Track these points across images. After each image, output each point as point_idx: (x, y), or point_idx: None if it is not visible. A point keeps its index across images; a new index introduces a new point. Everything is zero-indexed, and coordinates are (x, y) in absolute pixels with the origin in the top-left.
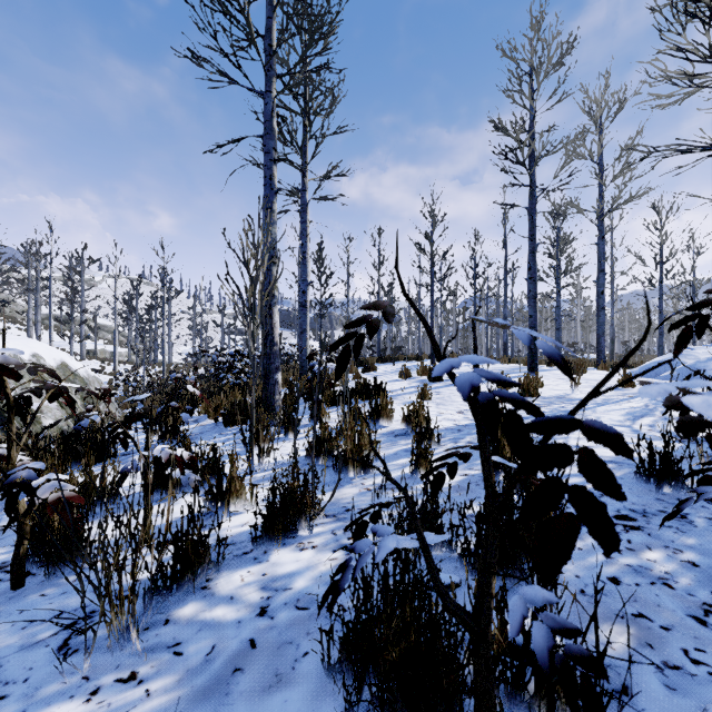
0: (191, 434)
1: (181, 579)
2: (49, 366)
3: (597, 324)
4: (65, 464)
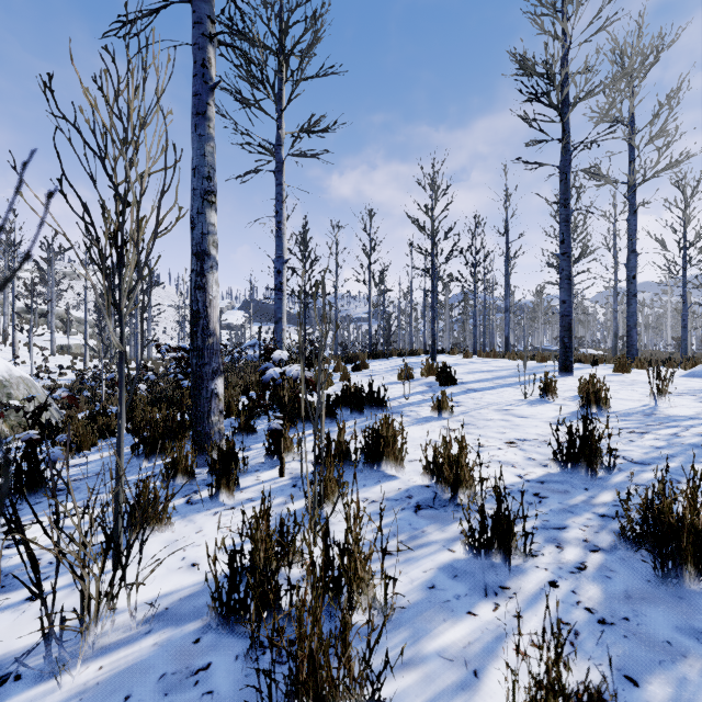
0: (81, 476)
1: None
2: None
3: (628, 314)
4: None
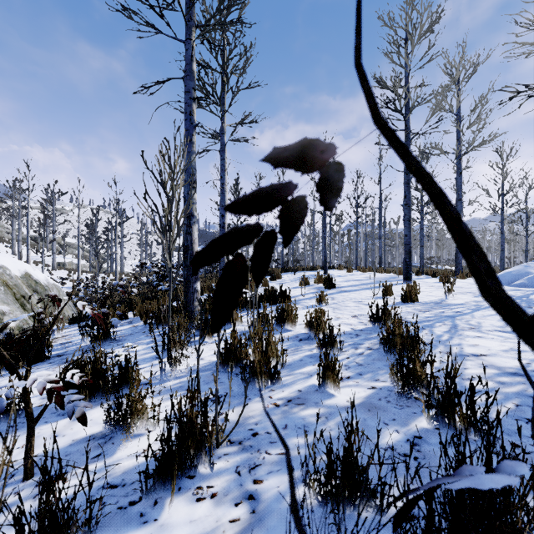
0: (122, 335)
1: None
2: (14, 276)
3: None
4: None
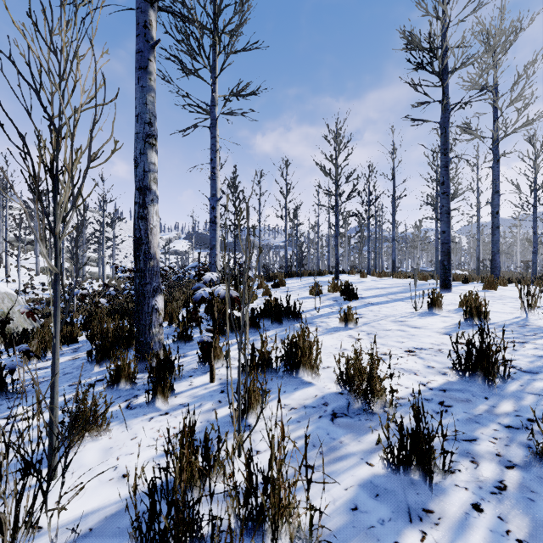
0: (41, 379)
1: None
2: None
3: (492, 242)
4: None
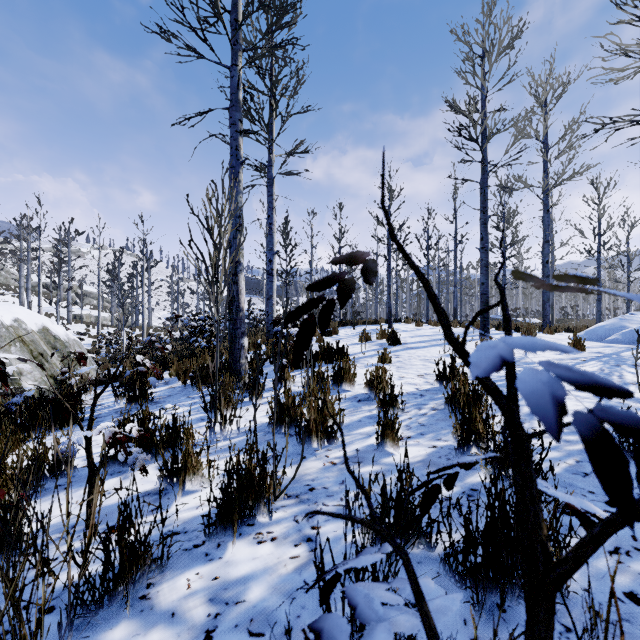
0: (160, 397)
1: (115, 588)
2: (30, 330)
3: (543, 291)
4: (29, 430)
